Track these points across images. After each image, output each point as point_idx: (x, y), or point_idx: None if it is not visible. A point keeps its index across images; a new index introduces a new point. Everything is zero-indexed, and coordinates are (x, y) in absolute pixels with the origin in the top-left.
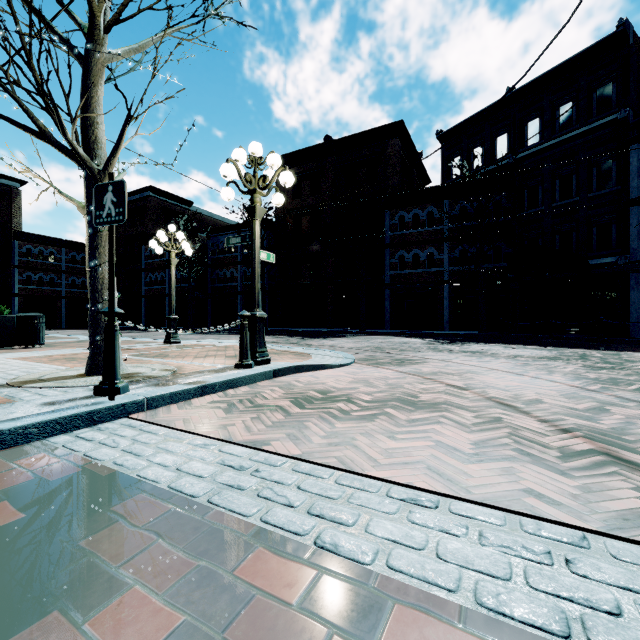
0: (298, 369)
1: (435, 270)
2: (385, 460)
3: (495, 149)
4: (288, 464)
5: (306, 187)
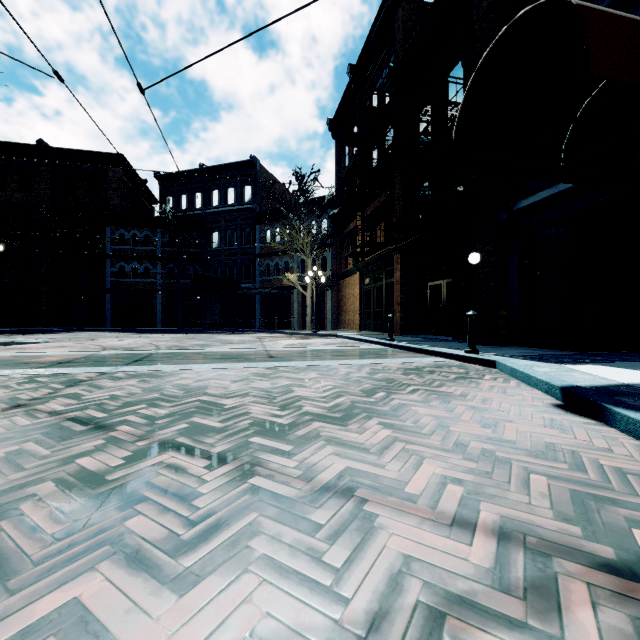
0: (6, 344)
1: (151, 281)
2: (37, 351)
3: (195, 200)
4: (5, 353)
5: (13, 182)
